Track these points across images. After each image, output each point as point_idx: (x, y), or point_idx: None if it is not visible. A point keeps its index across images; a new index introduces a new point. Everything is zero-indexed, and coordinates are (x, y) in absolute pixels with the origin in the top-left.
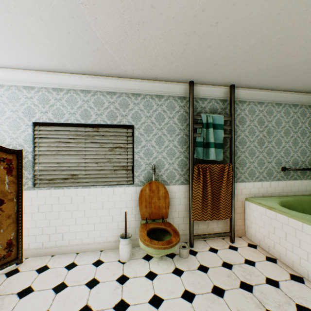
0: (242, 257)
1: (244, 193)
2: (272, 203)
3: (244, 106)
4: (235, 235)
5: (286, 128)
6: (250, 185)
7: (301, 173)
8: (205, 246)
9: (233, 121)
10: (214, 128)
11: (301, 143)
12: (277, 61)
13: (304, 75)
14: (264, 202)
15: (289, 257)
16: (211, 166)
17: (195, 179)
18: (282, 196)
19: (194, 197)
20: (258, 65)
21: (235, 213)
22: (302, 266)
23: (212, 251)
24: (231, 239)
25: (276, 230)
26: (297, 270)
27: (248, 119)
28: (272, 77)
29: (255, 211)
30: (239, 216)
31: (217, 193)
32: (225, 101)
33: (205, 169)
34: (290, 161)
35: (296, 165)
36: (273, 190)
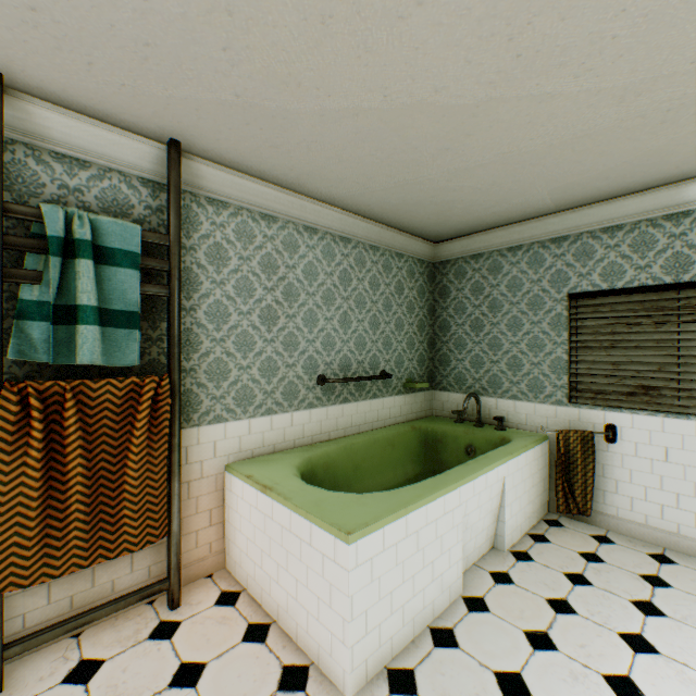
0: (175, 660)
1: (225, 451)
2: (280, 471)
3: (224, 216)
4: (196, 575)
5: (328, 287)
6: (243, 429)
7: (358, 386)
8: (63, 664)
9: (175, 249)
10: (103, 259)
11: (357, 323)
12: (254, 86)
13: (341, 162)
14: (265, 470)
15: (294, 614)
16: (89, 387)
17: (6, 439)
18: (319, 442)
19: (1, 506)
20: (207, 81)
21: (198, 511)
22: (311, 635)
23: (77, 679)
24: (170, 600)
25: (274, 546)
26: (304, 646)
27: (236, 254)
28: (274, 149)
29: (243, 498)
30: (210, 518)
31: (118, 472)
32: (163, 189)
33: (62, 399)
34: (337, 361)
35: (348, 370)
36: (301, 431)
